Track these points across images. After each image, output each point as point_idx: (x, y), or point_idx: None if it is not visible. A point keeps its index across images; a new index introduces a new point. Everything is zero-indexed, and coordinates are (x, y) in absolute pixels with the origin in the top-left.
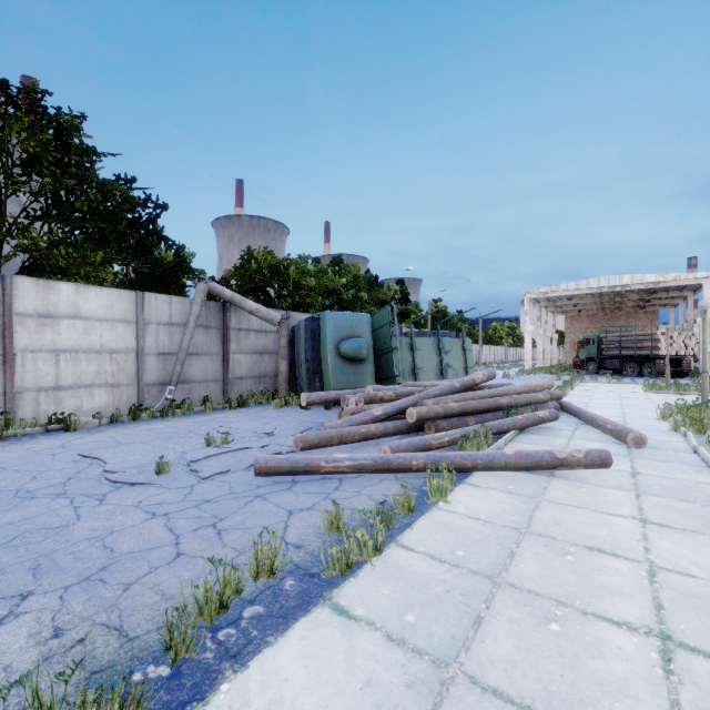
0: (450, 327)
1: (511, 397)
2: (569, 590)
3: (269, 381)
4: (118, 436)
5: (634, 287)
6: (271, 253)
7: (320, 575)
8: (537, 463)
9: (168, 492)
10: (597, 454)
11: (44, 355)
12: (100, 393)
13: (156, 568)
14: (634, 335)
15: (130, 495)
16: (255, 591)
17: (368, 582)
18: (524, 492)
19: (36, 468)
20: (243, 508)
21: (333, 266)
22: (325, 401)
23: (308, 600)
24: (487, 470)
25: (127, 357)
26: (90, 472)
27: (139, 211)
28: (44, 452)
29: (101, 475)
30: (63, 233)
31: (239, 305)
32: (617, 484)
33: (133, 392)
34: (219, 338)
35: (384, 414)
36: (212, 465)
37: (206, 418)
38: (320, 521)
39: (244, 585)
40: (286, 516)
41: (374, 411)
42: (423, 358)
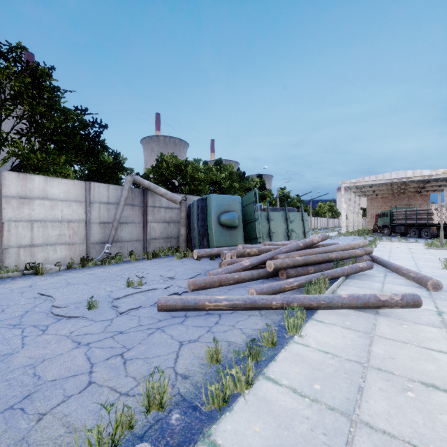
0: (292, 206)
1: (338, 253)
2: (419, 432)
3: (173, 240)
4: (69, 279)
5: (414, 179)
6: (175, 157)
7: (201, 408)
8: (365, 304)
9: (93, 324)
10: (410, 297)
11: (23, 224)
12: (61, 249)
13: (69, 397)
14: (415, 210)
15: (65, 326)
16: (146, 425)
17: (242, 418)
18: (358, 327)
19: (6, 303)
20: (146, 339)
21: (216, 166)
22: (210, 255)
23: (190, 437)
24: (328, 309)
25: (79, 225)
26: (43, 306)
27: (89, 129)
28: (17, 290)
29: (50, 309)
30: (39, 144)
31: (153, 191)
32: (429, 321)
33: (83, 248)
34: (140, 213)
35: (250, 264)
36: (129, 302)
37: (131, 266)
38: (203, 353)
39: (136, 421)
40: (178, 347)
41: (243, 262)
42: (275, 226)
